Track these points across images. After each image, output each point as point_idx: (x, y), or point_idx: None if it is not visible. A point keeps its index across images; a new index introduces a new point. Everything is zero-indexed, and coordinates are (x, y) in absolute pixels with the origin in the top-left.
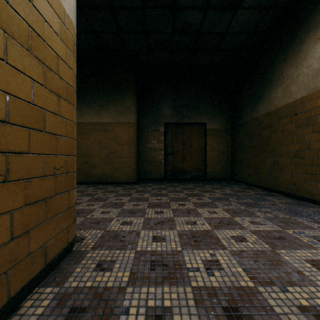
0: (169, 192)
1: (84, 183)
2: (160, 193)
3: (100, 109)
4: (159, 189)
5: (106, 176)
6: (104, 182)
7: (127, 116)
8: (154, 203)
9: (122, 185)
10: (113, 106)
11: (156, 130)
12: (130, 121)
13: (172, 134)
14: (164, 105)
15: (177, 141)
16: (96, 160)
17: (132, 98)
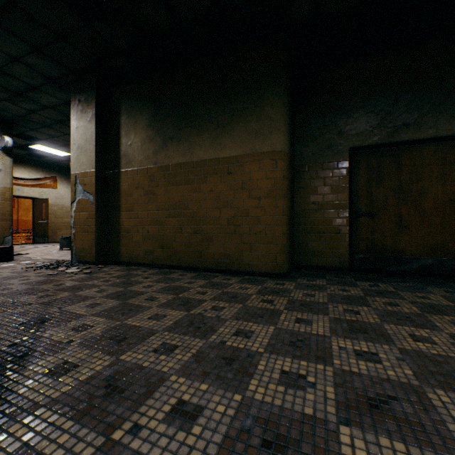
0: (385, 319)
1: (193, 269)
2: (356, 319)
3: (218, 134)
4: (348, 303)
5: (230, 259)
6: (226, 270)
7: (269, 139)
8: (359, 384)
9: (258, 280)
10: (242, 123)
11: (329, 166)
12: (275, 148)
13: (368, 170)
14: (348, 110)
15: (381, 185)
16: (212, 229)
17: (279, 101)
